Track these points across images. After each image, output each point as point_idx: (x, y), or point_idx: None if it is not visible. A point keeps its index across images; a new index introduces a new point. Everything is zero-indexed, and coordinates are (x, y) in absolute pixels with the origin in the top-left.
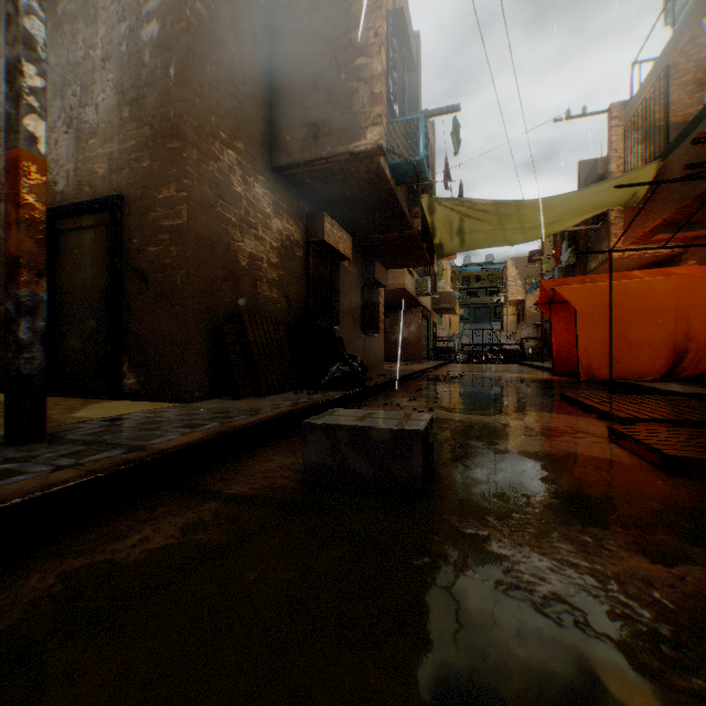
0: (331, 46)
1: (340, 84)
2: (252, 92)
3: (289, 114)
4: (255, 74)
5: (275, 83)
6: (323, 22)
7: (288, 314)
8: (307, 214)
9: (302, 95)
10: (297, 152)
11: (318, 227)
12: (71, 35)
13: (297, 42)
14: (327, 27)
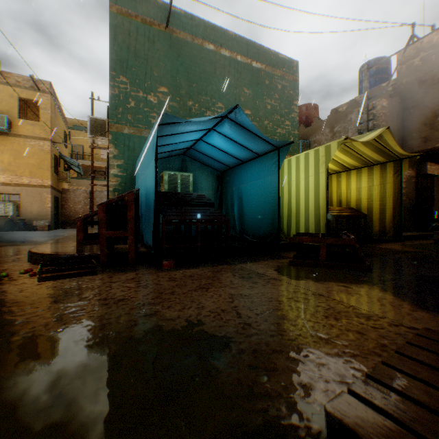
0: (431, 108)
1: (436, 121)
2: (395, 134)
3: (410, 135)
4: (396, 127)
5: (403, 125)
6: (427, 100)
7: (407, 204)
8: (415, 163)
9: (417, 127)
10: (414, 148)
11: (421, 168)
12: (338, 136)
13: (414, 109)
14: (429, 102)
